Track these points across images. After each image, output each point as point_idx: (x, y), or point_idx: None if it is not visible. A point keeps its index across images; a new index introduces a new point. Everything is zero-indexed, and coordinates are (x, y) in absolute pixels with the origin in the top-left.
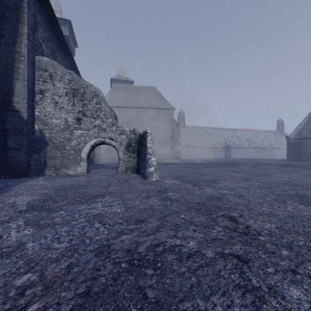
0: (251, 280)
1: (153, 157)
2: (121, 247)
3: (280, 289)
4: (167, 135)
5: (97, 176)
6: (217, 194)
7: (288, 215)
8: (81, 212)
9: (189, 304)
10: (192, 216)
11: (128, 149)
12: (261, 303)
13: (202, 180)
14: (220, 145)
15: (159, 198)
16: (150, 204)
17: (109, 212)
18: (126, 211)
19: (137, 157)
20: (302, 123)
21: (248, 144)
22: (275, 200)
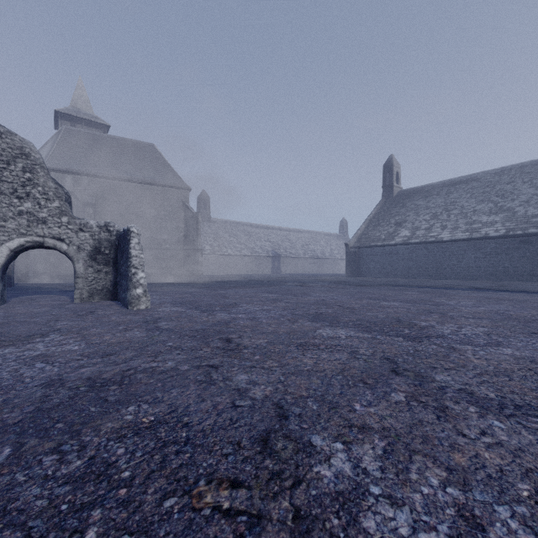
0: (213, 376)
1: (142, 272)
2: (80, 378)
3: (232, 377)
4: (177, 233)
5: (28, 307)
6: (228, 319)
7: (287, 332)
8: (8, 356)
9: (149, 397)
10: (182, 343)
11: (94, 259)
12: (211, 386)
13: (219, 304)
14: (265, 253)
15: (144, 329)
16: (129, 337)
17: (58, 351)
18: (88, 347)
19: (114, 272)
20: (362, 226)
21: (304, 252)
22: (288, 320)
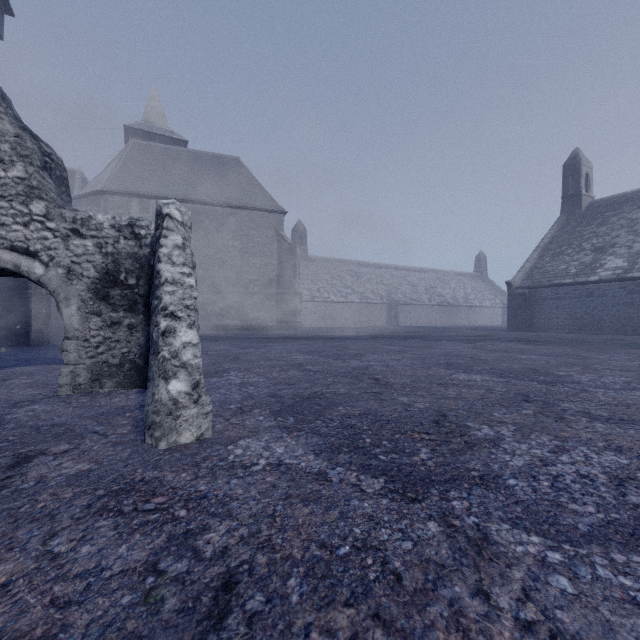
0: None
1: (188, 328)
2: None
3: None
4: (269, 272)
5: None
6: None
7: None
8: None
9: None
10: None
11: (104, 297)
12: None
13: (399, 419)
14: (378, 299)
15: None
16: None
17: None
18: None
19: (146, 327)
20: (532, 257)
21: (430, 297)
22: None
